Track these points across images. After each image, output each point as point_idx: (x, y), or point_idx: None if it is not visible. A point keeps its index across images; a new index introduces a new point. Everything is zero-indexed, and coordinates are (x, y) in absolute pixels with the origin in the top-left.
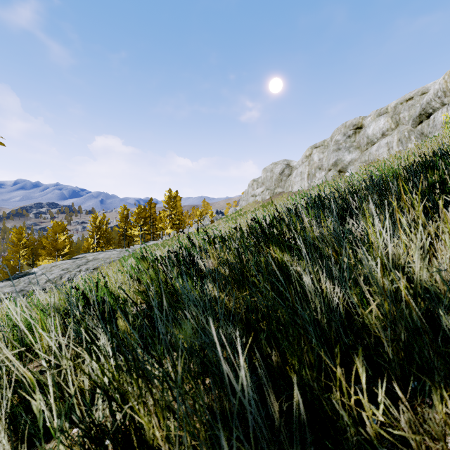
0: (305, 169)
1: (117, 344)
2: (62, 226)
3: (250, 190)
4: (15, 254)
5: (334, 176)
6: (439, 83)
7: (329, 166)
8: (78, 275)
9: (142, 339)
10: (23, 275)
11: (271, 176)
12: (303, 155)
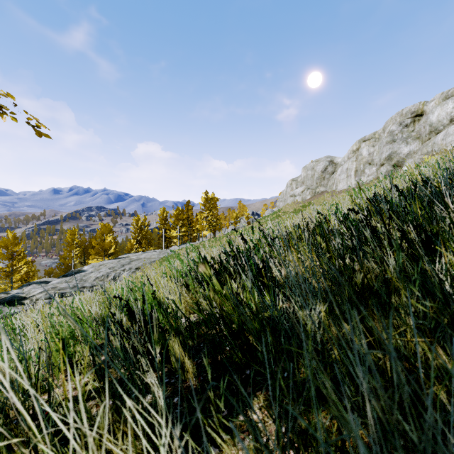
0: (352, 165)
1: (168, 373)
2: (108, 227)
3: (289, 190)
4: (70, 253)
5: (387, 172)
6: None
7: (381, 160)
8: (122, 274)
9: (200, 369)
10: (76, 273)
11: (312, 175)
12: (349, 149)
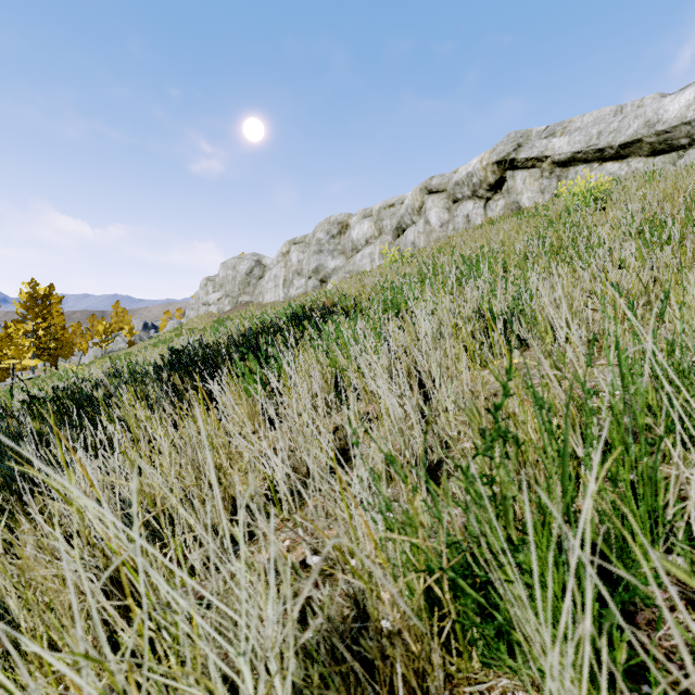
0: (281, 272)
1: None
2: None
3: (202, 295)
4: None
5: (315, 287)
6: (409, 198)
7: (309, 272)
8: None
9: None
10: None
11: (233, 276)
12: (279, 251)
